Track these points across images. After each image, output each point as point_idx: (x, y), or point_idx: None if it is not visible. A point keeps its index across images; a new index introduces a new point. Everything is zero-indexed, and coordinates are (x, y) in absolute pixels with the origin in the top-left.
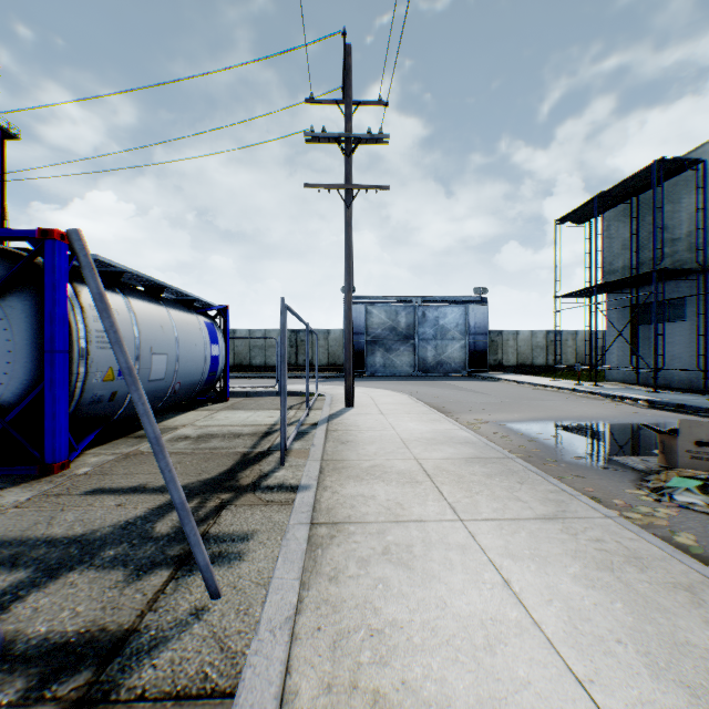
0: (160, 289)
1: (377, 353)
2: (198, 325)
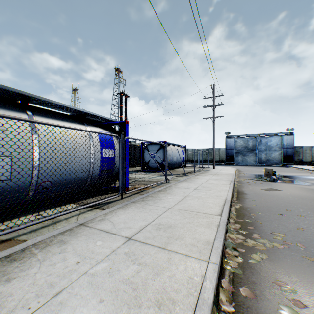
0: (174, 145)
1: (239, 156)
2: (180, 150)
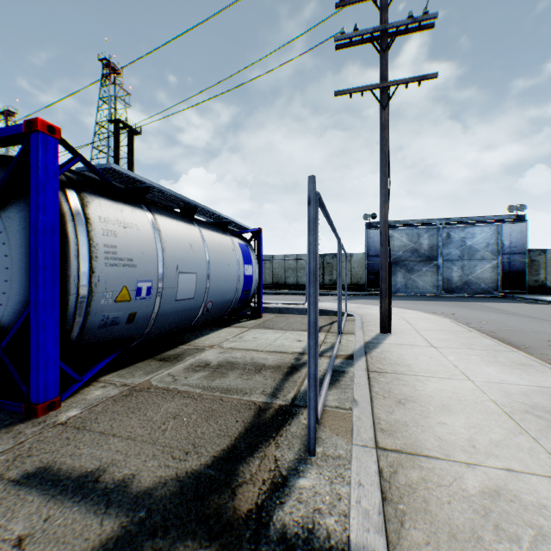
0: (192, 210)
1: (398, 274)
2: (232, 245)
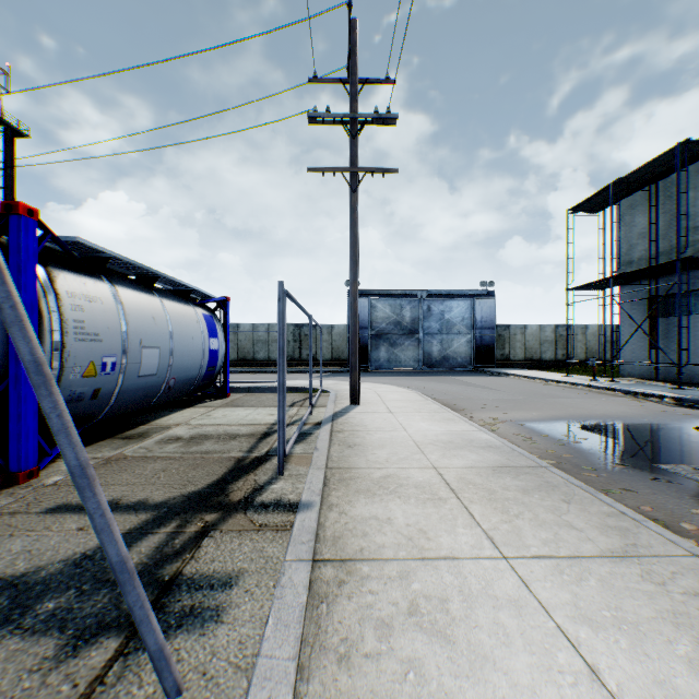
0: (153, 278)
1: (381, 348)
2: (196, 317)
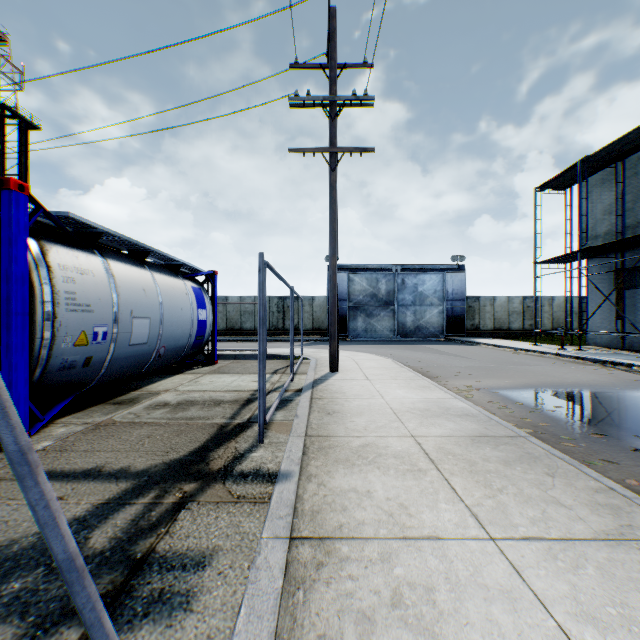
0: (144, 253)
1: (358, 319)
2: (185, 289)
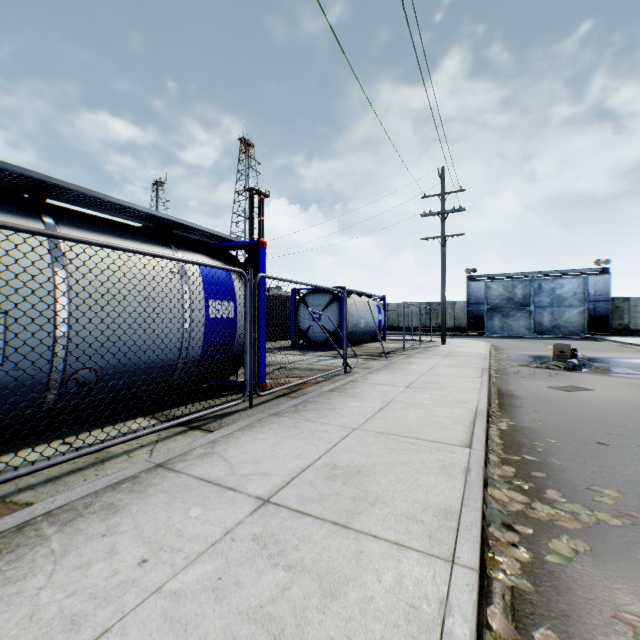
0: (361, 294)
1: (494, 319)
2: (374, 306)
